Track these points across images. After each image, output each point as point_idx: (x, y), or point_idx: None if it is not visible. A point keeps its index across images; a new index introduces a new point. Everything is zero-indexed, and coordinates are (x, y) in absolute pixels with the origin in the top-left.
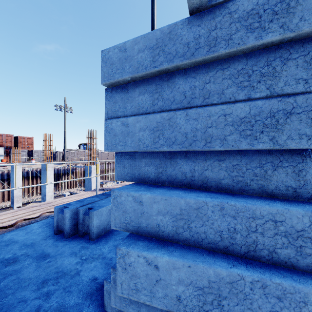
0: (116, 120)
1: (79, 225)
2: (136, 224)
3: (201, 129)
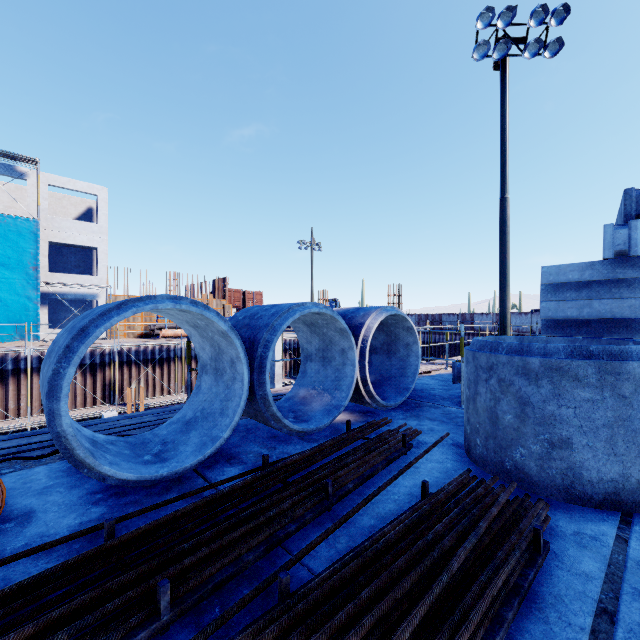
0: (550, 302)
1: None
2: None
3: (608, 309)
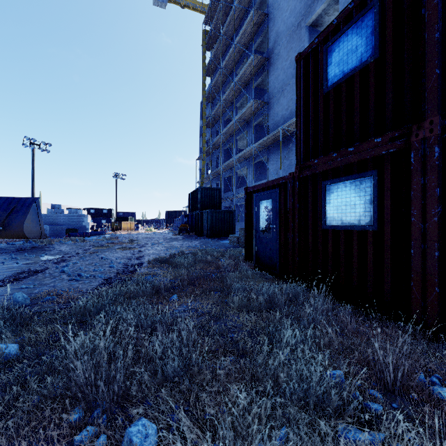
0: None
1: None
2: None
3: (49, 221)
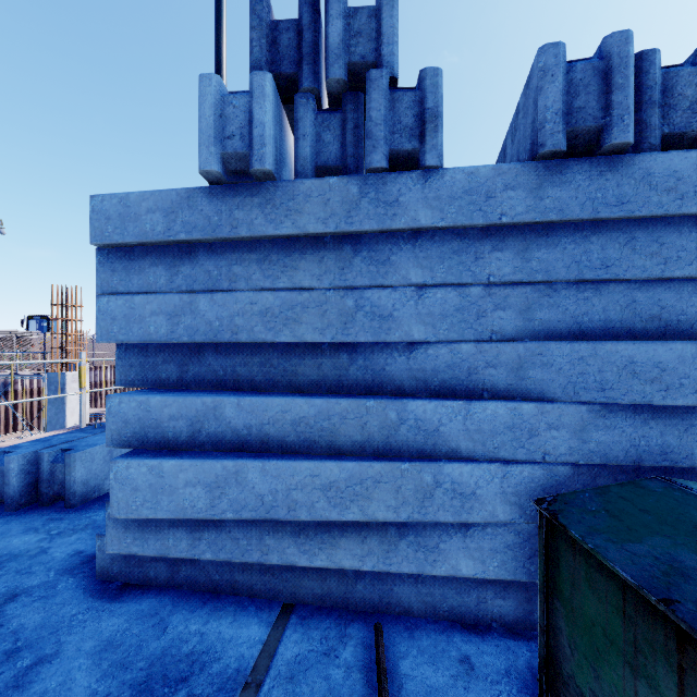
0: (116, 297)
1: (42, 484)
2: (142, 437)
3: (227, 318)
